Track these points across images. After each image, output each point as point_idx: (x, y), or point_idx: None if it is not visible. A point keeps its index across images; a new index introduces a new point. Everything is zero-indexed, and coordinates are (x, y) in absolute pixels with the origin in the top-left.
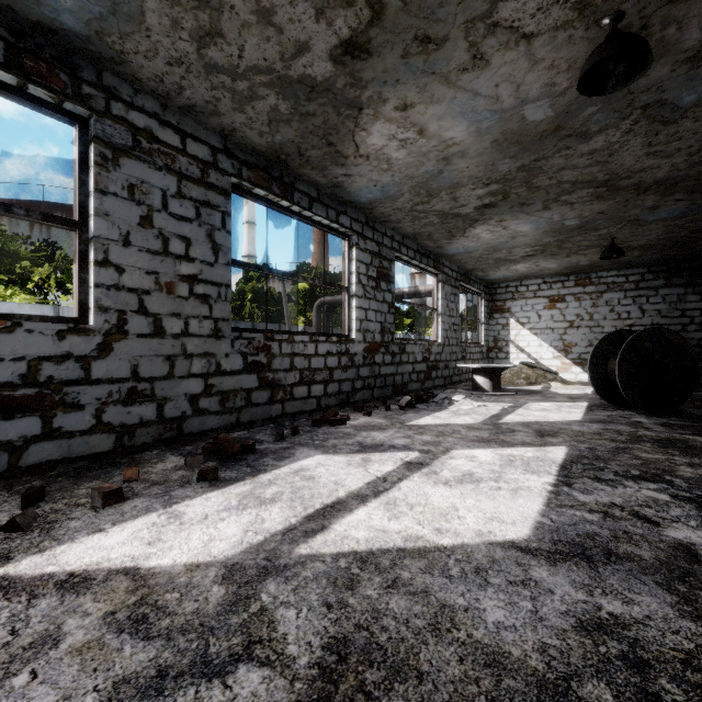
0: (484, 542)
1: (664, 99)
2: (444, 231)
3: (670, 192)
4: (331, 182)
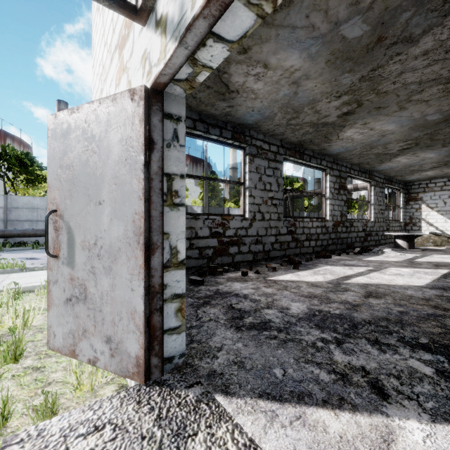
0: (406, 285)
1: None
2: (377, 161)
3: None
4: (320, 148)
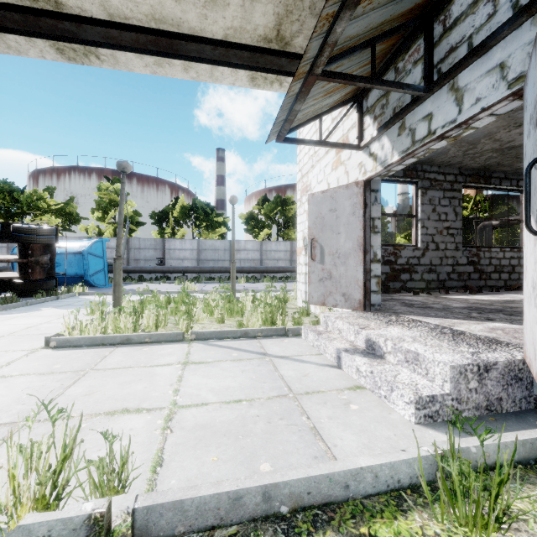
0: None
1: None
2: None
3: None
4: (515, 168)
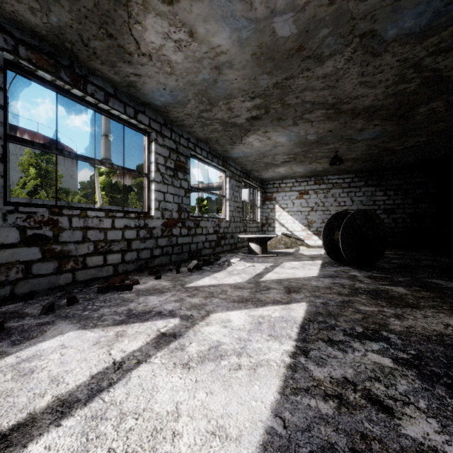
0: None
1: (375, 29)
2: (227, 138)
3: (372, 118)
4: (125, 81)
